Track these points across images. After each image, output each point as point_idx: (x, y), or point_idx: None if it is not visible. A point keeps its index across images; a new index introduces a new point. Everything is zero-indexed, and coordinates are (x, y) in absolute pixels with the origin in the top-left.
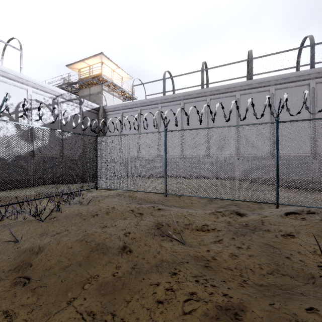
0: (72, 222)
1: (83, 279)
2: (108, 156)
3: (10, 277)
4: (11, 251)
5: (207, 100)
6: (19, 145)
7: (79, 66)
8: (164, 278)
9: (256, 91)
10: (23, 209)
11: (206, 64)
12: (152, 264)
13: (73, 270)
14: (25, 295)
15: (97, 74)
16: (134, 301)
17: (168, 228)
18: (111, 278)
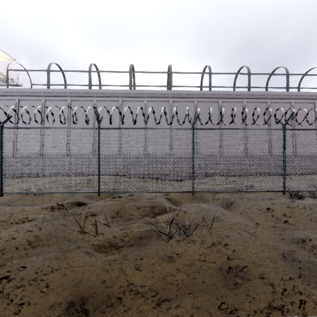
0: None
1: None
2: None
3: None
4: None
5: (94, 101)
6: None
7: None
8: None
9: (134, 100)
10: None
11: (96, 66)
12: None
13: None
14: None
15: None
16: None
17: None
18: None
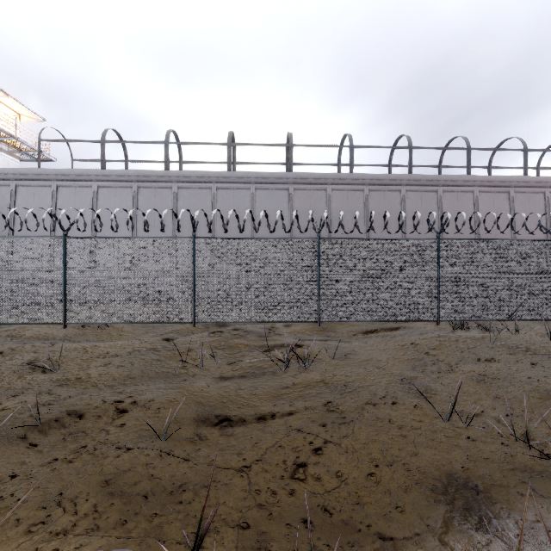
0: None
1: None
2: None
3: None
4: None
5: (173, 189)
6: None
7: None
8: None
9: (235, 187)
10: None
11: (175, 133)
12: None
13: None
14: None
15: None
16: None
17: (48, 362)
18: None
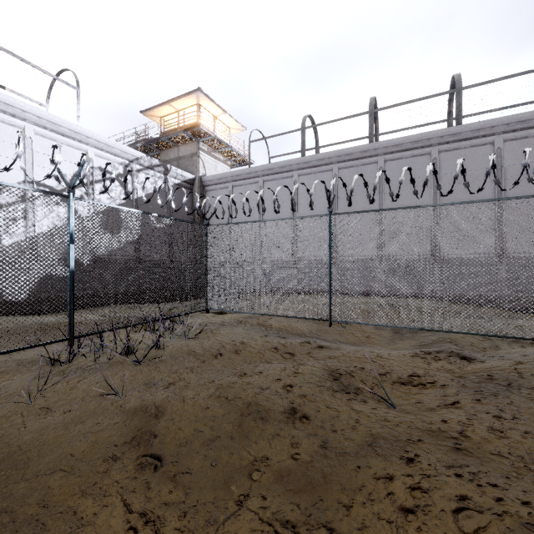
0: (186, 366)
1: (244, 463)
2: (227, 257)
3: (129, 456)
4: (114, 412)
5: (379, 163)
6: (75, 241)
7: (162, 112)
8: (395, 467)
9: (468, 144)
10: (103, 343)
11: (375, 102)
12: (359, 442)
13: (223, 447)
14: (163, 487)
15: (192, 123)
16: (358, 507)
17: (352, 379)
18: (294, 464)
